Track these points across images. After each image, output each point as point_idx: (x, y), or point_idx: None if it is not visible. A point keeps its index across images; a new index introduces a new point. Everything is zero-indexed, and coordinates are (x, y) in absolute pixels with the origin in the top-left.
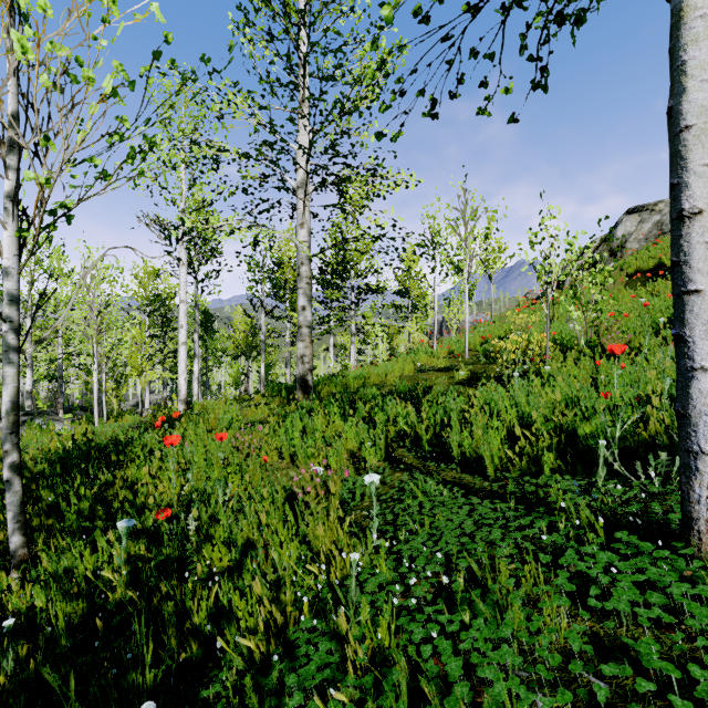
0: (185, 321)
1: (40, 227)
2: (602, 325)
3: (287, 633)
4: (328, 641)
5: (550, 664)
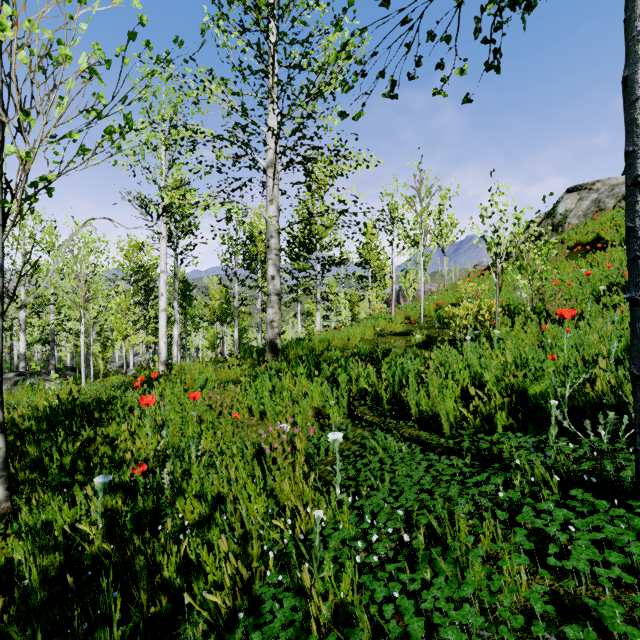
0: (165, 289)
1: (21, 198)
2: (546, 293)
3: (253, 587)
4: (292, 596)
5: (511, 623)
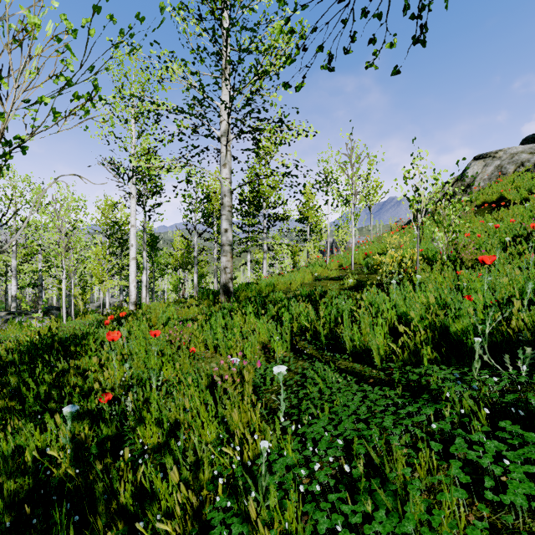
0: (134, 241)
1: None
2: (460, 244)
3: (203, 513)
4: (239, 523)
5: None
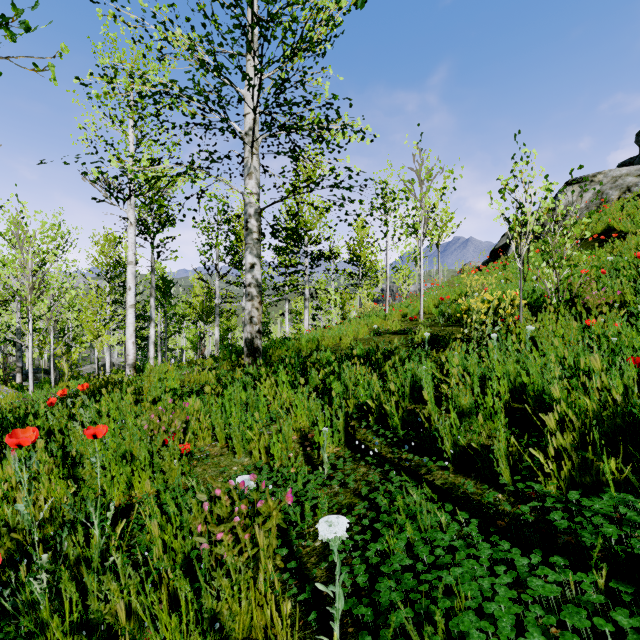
0: (133, 283)
1: None
2: (575, 283)
3: None
4: None
5: None
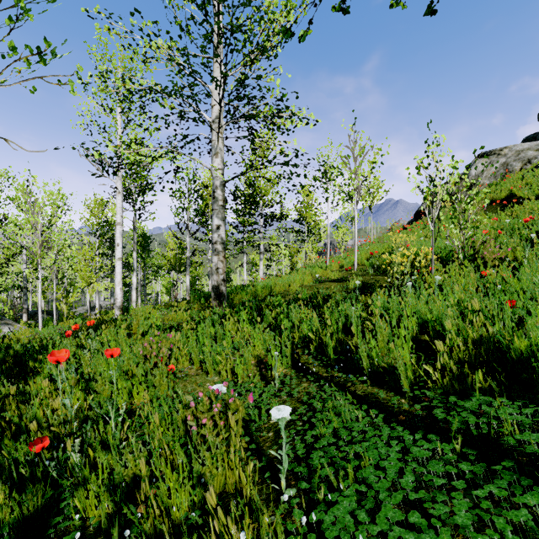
0: (121, 240)
1: None
2: (477, 241)
3: None
4: None
5: None
